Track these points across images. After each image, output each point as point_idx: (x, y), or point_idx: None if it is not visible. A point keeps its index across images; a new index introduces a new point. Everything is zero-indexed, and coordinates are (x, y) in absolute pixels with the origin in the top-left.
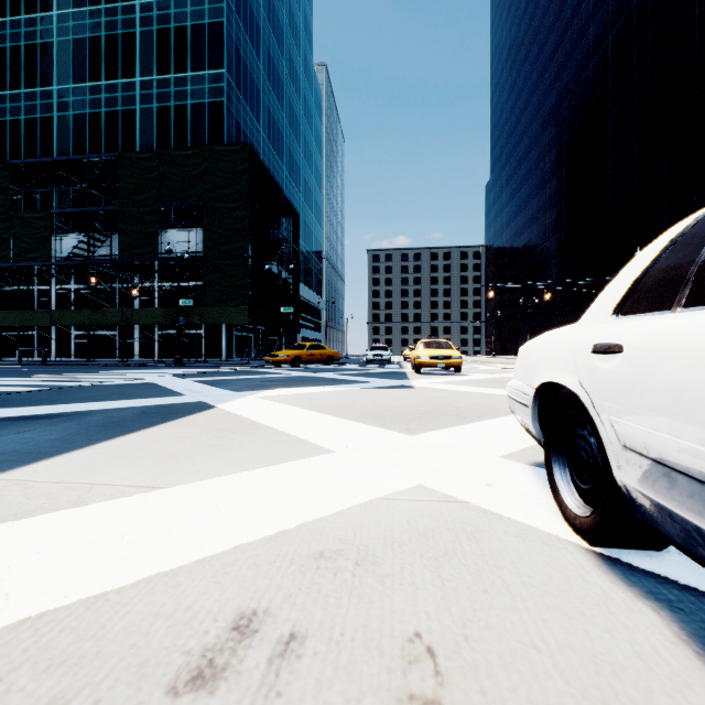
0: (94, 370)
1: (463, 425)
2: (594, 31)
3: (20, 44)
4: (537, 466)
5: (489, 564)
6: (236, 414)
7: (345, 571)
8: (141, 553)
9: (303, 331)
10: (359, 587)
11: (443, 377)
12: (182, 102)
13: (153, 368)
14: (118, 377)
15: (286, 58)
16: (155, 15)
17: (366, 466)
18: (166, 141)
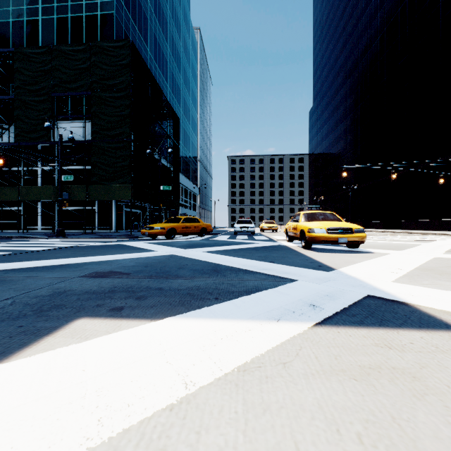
0: None
1: None
2: None
3: None
4: None
5: None
6: None
7: None
8: None
9: (183, 209)
10: None
11: (358, 257)
12: (78, 14)
13: (23, 241)
14: None
15: (170, 4)
16: None
17: None
18: None
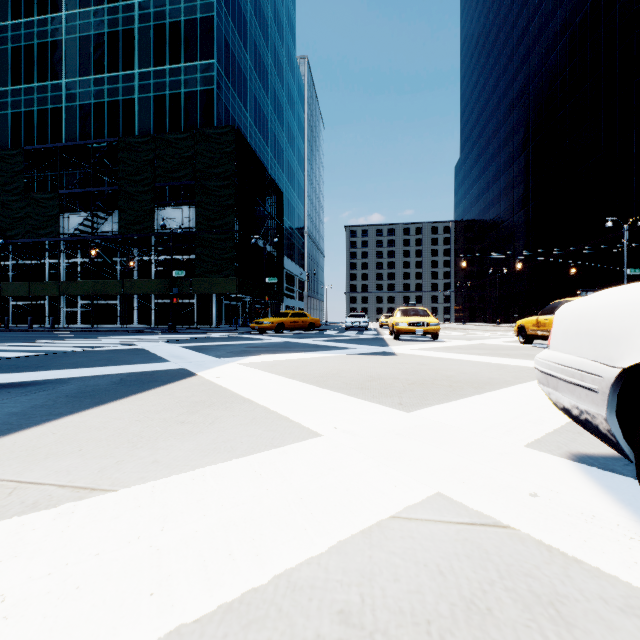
0: (94, 336)
1: (462, 399)
2: (561, 15)
3: (33, 43)
4: (578, 461)
5: None
6: (215, 383)
7: None
8: None
9: (286, 300)
10: None
11: (422, 343)
12: (176, 91)
13: (148, 334)
14: (112, 342)
15: (271, 50)
16: (152, 12)
17: (362, 459)
18: (162, 127)
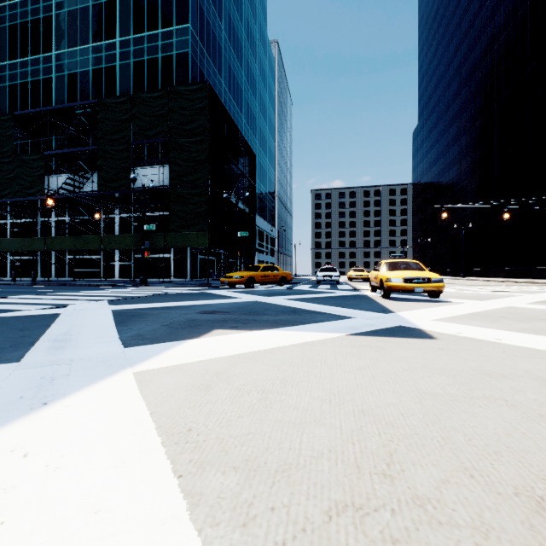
0: (54, 291)
1: None
2: None
3: (27, 20)
4: None
5: None
6: None
7: None
8: None
9: (259, 255)
10: None
11: (428, 305)
12: (154, 56)
13: (115, 288)
14: (47, 302)
15: (245, 25)
16: None
17: None
18: (141, 91)
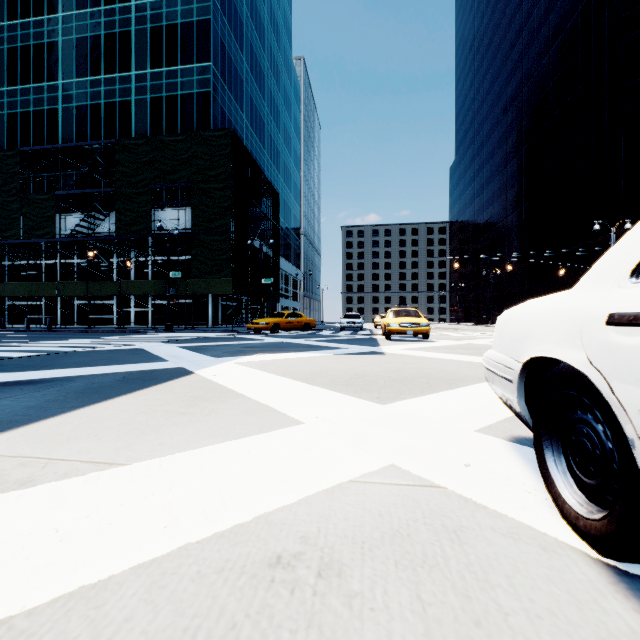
0: (92, 336)
1: (434, 394)
2: (553, 20)
3: (29, 44)
4: (516, 442)
5: (479, 579)
6: (212, 381)
7: (304, 586)
8: (70, 555)
9: (283, 300)
10: (320, 613)
11: (412, 343)
12: (173, 93)
13: (145, 334)
14: (111, 343)
15: (268, 52)
16: (149, 15)
17: (335, 440)
18: (159, 128)
